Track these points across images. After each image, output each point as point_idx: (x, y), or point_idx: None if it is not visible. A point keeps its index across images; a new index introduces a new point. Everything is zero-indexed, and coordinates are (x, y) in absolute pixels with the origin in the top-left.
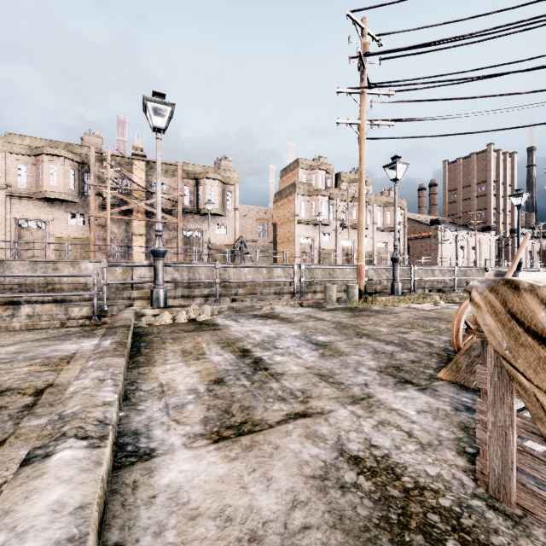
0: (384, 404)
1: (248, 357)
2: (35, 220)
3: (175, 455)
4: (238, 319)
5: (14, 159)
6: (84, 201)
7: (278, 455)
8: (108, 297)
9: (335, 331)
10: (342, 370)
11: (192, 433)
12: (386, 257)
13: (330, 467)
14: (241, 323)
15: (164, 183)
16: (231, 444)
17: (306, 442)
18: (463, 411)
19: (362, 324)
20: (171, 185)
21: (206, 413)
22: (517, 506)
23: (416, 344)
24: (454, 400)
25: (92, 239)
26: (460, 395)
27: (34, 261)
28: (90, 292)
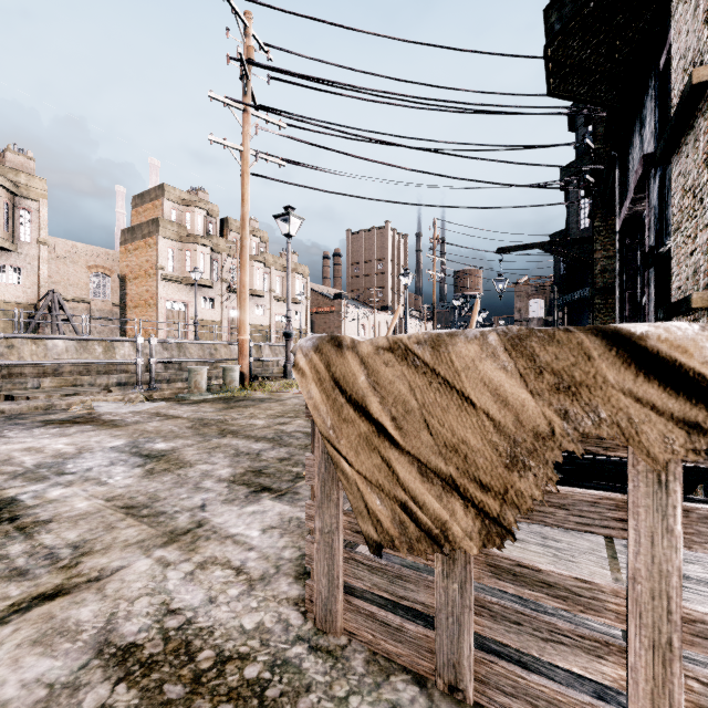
0: (218, 532)
1: None
2: None
3: None
4: (3, 431)
5: None
6: None
7: None
8: None
9: (189, 432)
10: (173, 491)
11: None
12: None
13: (60, 692)
14: (7, 438)
15: None
16: None
17: (29, 654)
18: None
19: (233, 418)
20: None
21: None
22: (344, 632)
23: (294, 436)
24: None
25: None
26: None
27: None
28: None
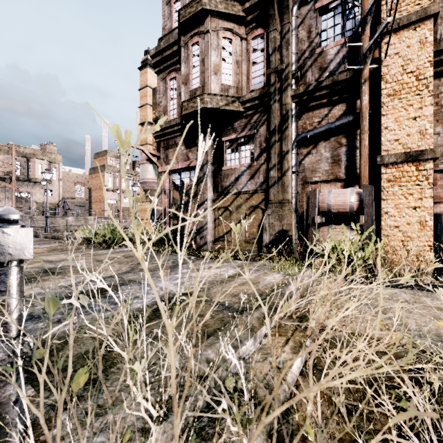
0: None
1: None
2: None
3: None
4: None
5: None
6: None
7: None
8: None
9: None
10: None
11: None
12: None
13: None
14: None
15: (2, 162)
16: None
17: None
18: None
19: None
20: (5, 160)
21: None
22: None
23: None
24: None
25: None
26: None
27: None
28: None
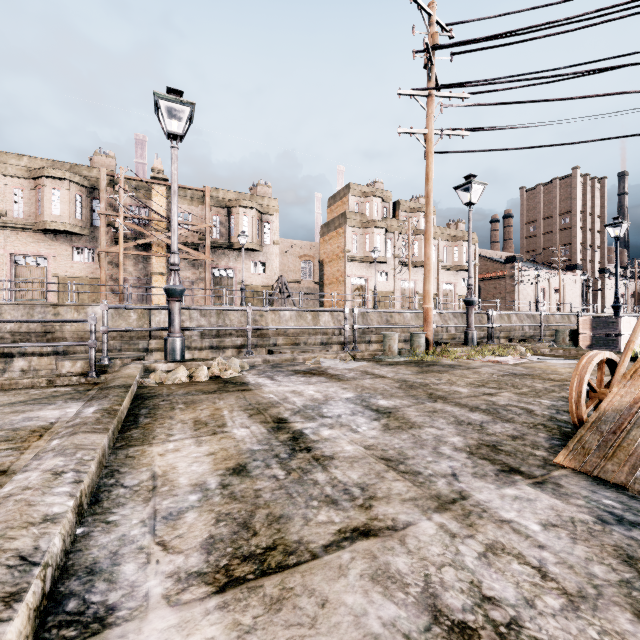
0: (488, 511)
1: (284, 431)
2: (34, 256)
3: (146, 623)
4: (274, 376)
5: (9, 183)
6: (94, 234)
7: (326, 622)
8: (121, 348)
9: (400, 392)
10: (416, 451)
11: (184, 571)
12: (454, 300)
13: None
14: (278, 382)
15: (189, 212)
16: (247, 594)
17: (373, 590)
18: (614, 524)
19: (433, 383)
20: (198, 215)
21: (214, 528)
22: None
23: (511, 410)
24: (592, 503)
25: (103, 278)
26: (598, 494)
27: (30, 305)
28: (98, 342)
